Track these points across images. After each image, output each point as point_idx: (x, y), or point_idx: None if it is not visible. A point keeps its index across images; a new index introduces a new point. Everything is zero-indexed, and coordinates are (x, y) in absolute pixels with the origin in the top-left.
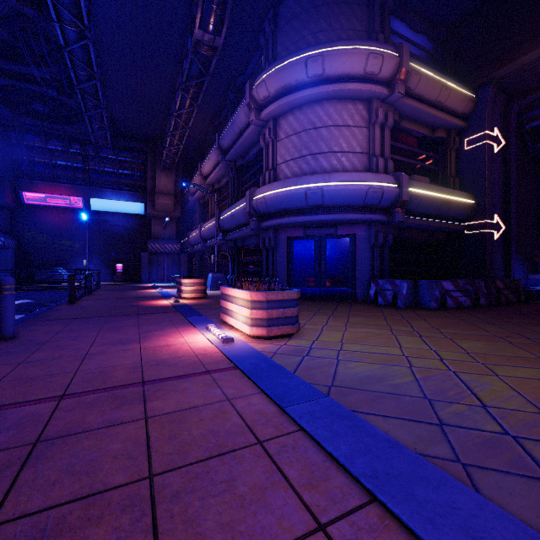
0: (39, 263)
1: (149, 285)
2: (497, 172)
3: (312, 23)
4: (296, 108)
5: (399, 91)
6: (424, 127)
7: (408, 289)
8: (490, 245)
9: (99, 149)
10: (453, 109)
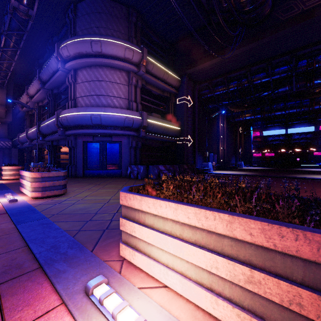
0: None
1: None
2: (190, 116)
3: (97, 21)
4: (88, 67)
5: (142, 70)
6: (159, 90)
7: (143, 170)
8: (186, 149)
9: None
10: (171, 83)
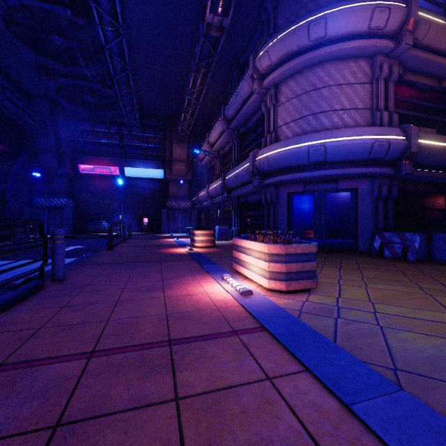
0: (89, 218)
1: (168, 235)
2: None
3: None
4: (297, 73)
5: (407, 42)
6: (430, 79)
7: (421, 243)
8: None
9: (130, 129)
10: None
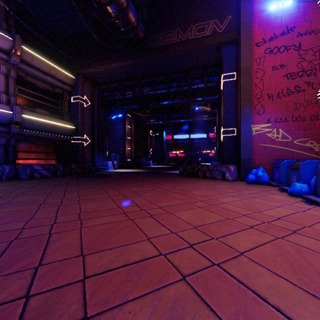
0: None
1: None
2: (88, 116)
3: None
4: None
5: (14, 60)
6: (47, 85)
7: (10, 170)
8: (82, 148)
9: None
10: (62, 80)
